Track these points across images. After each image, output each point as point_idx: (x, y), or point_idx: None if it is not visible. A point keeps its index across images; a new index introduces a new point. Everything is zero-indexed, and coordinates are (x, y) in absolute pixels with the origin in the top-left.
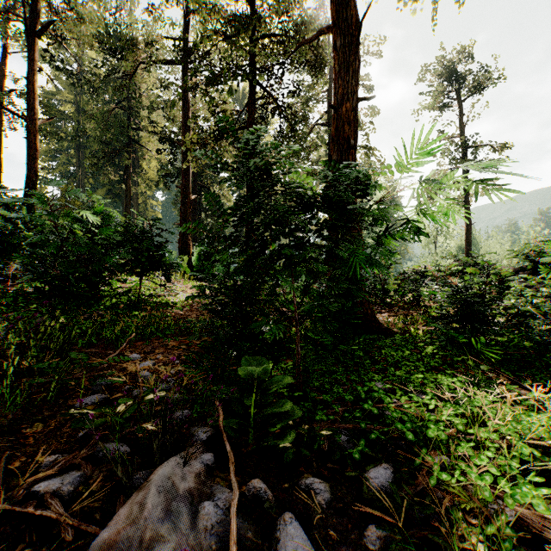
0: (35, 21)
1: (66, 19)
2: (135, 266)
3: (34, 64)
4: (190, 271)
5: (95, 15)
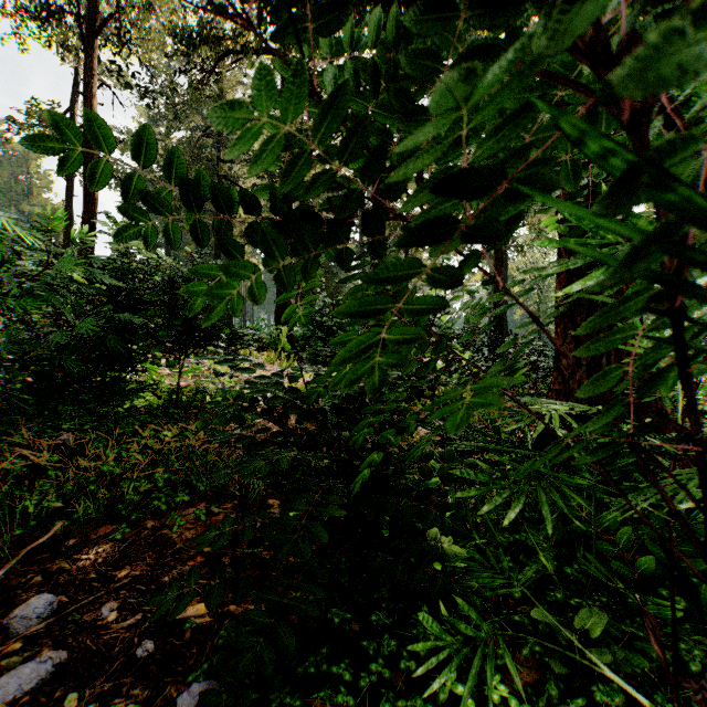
0: (94, 19)
1: (129, 8)
2: (165, 339)
3: (92, 74)
4: (292, 348)
5: (170, 7)
